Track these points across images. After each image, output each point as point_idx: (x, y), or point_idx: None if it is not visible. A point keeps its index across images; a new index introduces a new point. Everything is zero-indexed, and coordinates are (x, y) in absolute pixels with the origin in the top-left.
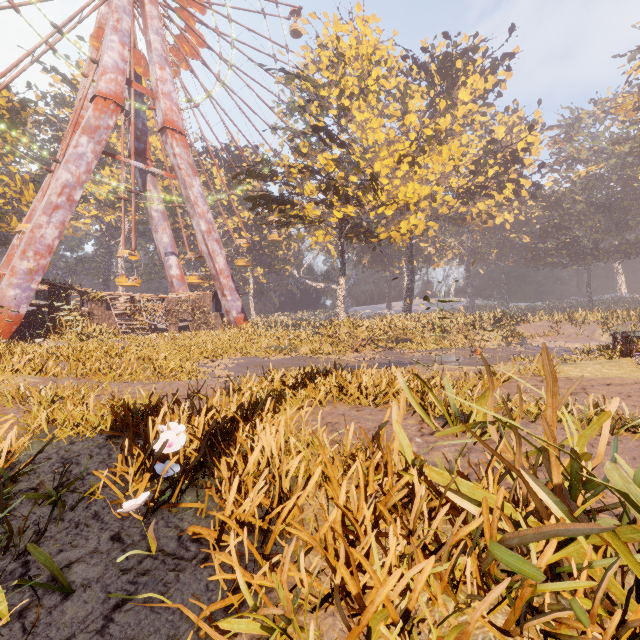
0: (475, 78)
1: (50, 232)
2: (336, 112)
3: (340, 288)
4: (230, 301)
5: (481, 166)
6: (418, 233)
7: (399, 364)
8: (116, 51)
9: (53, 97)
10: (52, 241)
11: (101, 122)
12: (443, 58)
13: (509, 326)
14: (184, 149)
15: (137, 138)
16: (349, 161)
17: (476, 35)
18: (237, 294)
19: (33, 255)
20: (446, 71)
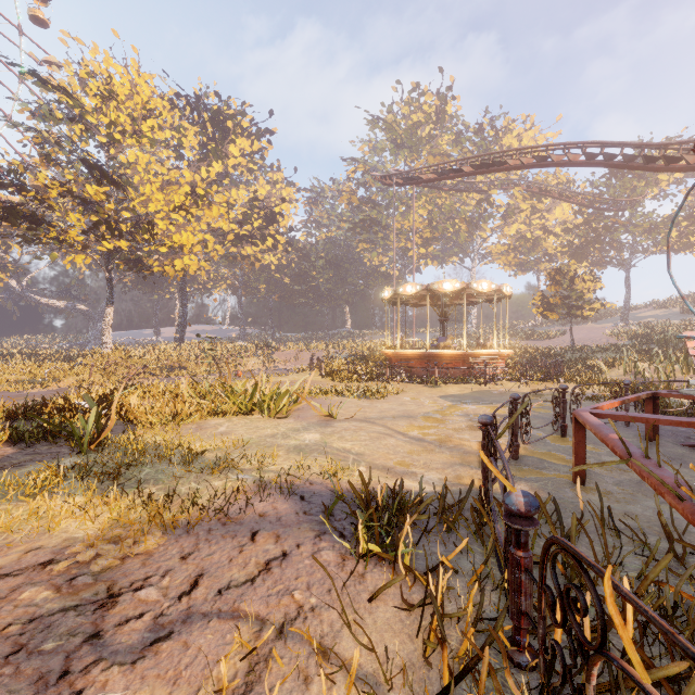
0: (243, 141)
1: None
2: (105, 140)
3: (108, 317)
4: None
5: (248, 217)
6: (192, 272)
7: None
8: None
9: None
10: None
11: None
12: (216, 111)
13: (267, 354)
14: None
15: None
16: None
17: (244, 103)
18: None
19: None
20: (218, 123)
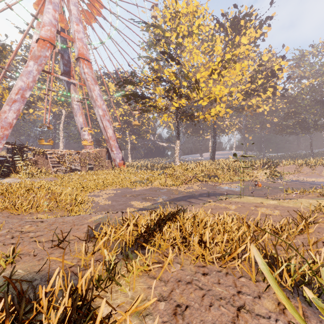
0: (251, 30)
1: (10, 115)
2: (174, 46)
3: (176, 147)
4: (115, 154)
5: (254, 79)
6: (221, 115)
7: (214, 194)
8: (51, 14)
9: (25, 46)
10: (12, 120)
11: (41, 53)
12: (233, 19)
13: (272, 168)
14: (90, 69)
15: (65, 64)
16: (181, 76)
17: (251, 7)
18: (119, 150)
19: (0, 128)
20: (234, 27)
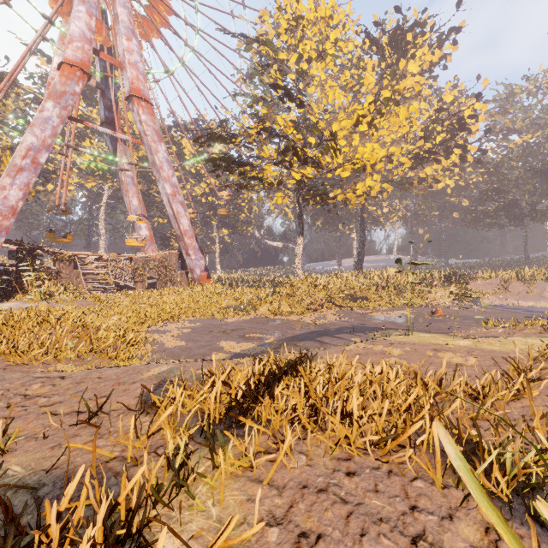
0: (424, 50)
1: (14, 194)
2: (294, 76)
3: (298, 248)
4: (194, 260)
5: (429, 133)
6: (374, 194)
7: (362, 329)
8: (83, 21)
9: (40, 77)
10: (16, 202)
11: (67, 88)
12: (394, 32)
13: (460, 284)
14: (150, 116)
15: (108, 108)
16: (306, 127)
17: (424, 11)
18: (201, 253)
19: None
20: (396, 44)
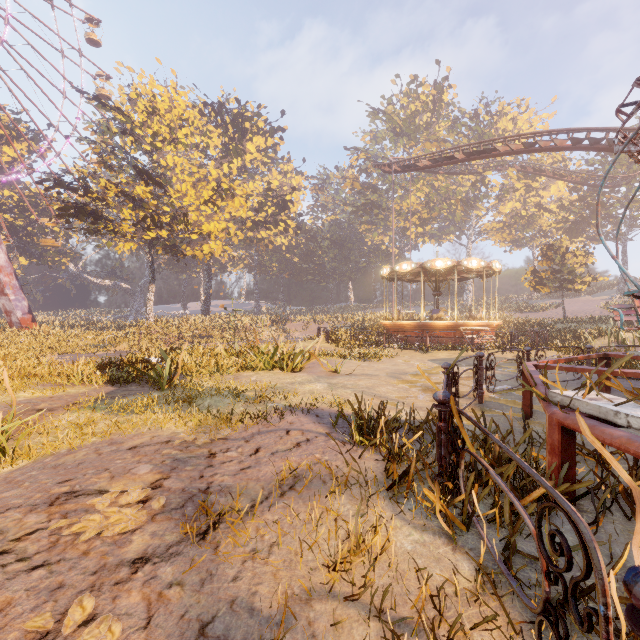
0: (259, 139)
1: None
2: (149, 148)
3: (150, 294)
4: (14, 301)
5: (263, 205)
6: (217, 255)
7: None
8: None
9: None
10: None
11: None
12: (236, 115)
13: (279, 325)
14: None
15: None
16: None
17: (260, 105)
18: (23, 293)
19: None
20: (238, 125)
